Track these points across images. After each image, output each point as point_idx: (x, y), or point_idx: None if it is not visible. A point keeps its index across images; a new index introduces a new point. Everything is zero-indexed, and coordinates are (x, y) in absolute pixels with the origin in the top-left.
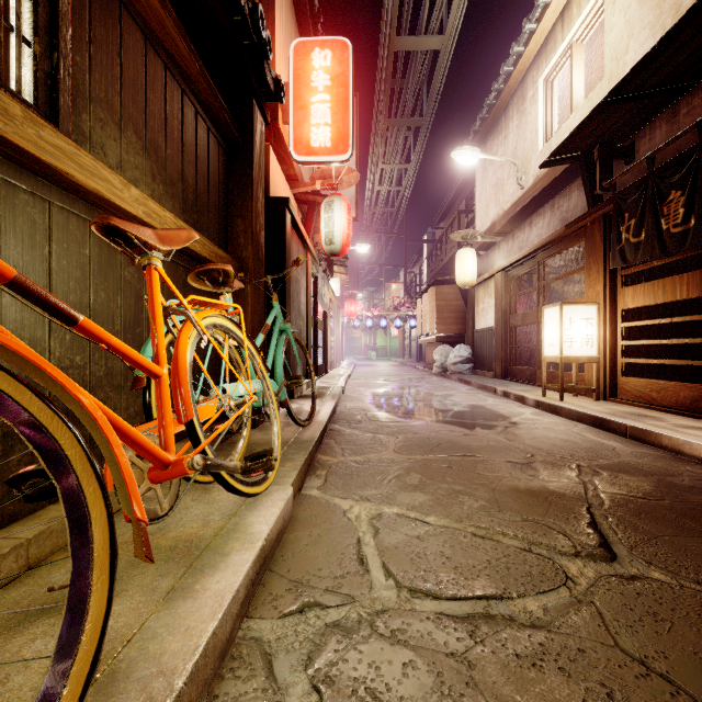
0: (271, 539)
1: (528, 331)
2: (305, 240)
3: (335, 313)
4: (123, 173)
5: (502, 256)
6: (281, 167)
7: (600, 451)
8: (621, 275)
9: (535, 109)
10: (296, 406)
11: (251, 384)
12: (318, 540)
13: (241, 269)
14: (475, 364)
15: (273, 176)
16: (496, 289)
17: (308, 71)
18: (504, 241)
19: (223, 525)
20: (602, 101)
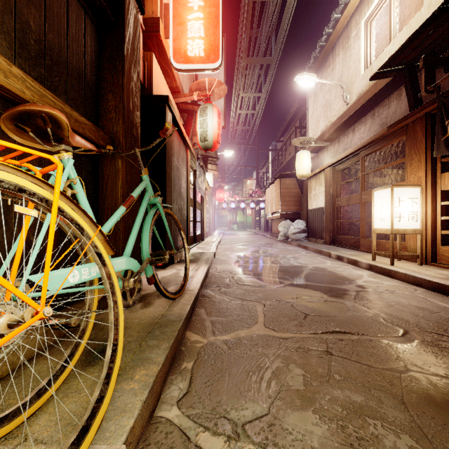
0: None
1: (349, 210)
2: (185, 138)
3: (209, 198)
4: None
5: (330, 156)
6: (165, 79)
7: None
8: (441, 163)
9: (358, 43)
10: (174, 271)
11: (94, 267)
12: None
13: (111, 142)
14: (308, 234)
15: (157, 81)
16: (325, 179)
17: None
18: (331, 145)
19: None
20: (439, 7)
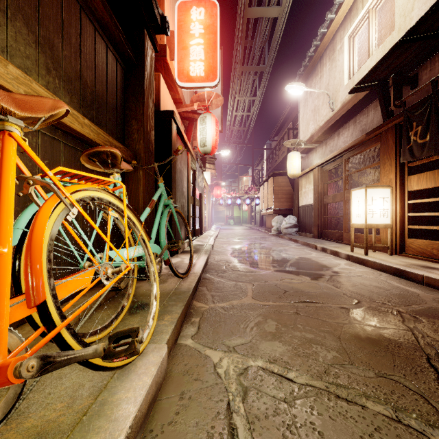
0: (139, 417)
1: (335, 207)
2: (186, 144)
3: (207, 195)
4: (10, 58)
5: (318, 156)
6: (170, 93)
7: (409, 297)
8: (408, 167)
9: (342, 56)
10: (179, 260)
11: (136, 249)
12: (189, 405)
13: (135, 158)
14: (299, 228)
15: (163, 97)
16: (314, 178)
17: (188, 23)
18: (319, 147)
19: (88, 406)
20: (400, 40)
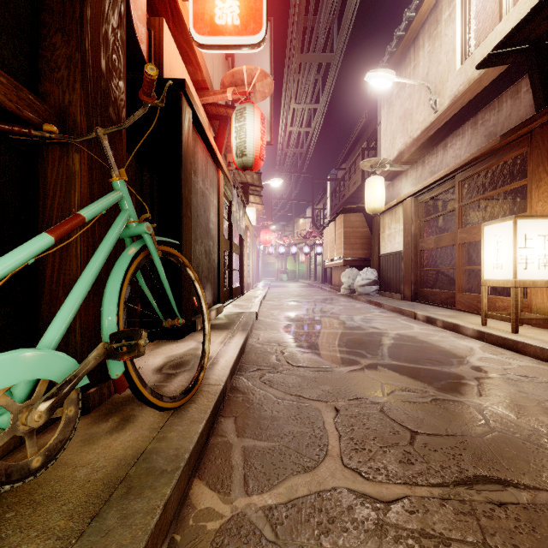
0: None
1: (436, 255)
2: (214, 152)
3: (251, 240)
4: None
5: (410, 183)
6: (186, 68)
7: None
8: None
9: (453, 27)
10: (192, 346)
11: None
12: None
13: (58, 121)
14: (381, 286)
15: (170, 62)
16: (405, 214)
17: None
18: (412, 169)
19: None
20: None
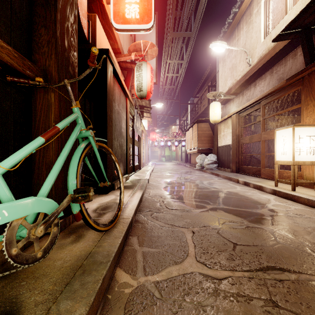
0: None
1: (250, 147)
2: (124, 89)
3: (145, 138)
4: None
5: (235, 105)
6: (109, 41)
7: None
8: None
9: (259, 18)
10: (113, 197)
11: None
12: None
13: (43, 76)
14: (218, 164)
15: (100, 39)
16: (232, 123)
17: None
18: (236, 98)
19: None
20: None
